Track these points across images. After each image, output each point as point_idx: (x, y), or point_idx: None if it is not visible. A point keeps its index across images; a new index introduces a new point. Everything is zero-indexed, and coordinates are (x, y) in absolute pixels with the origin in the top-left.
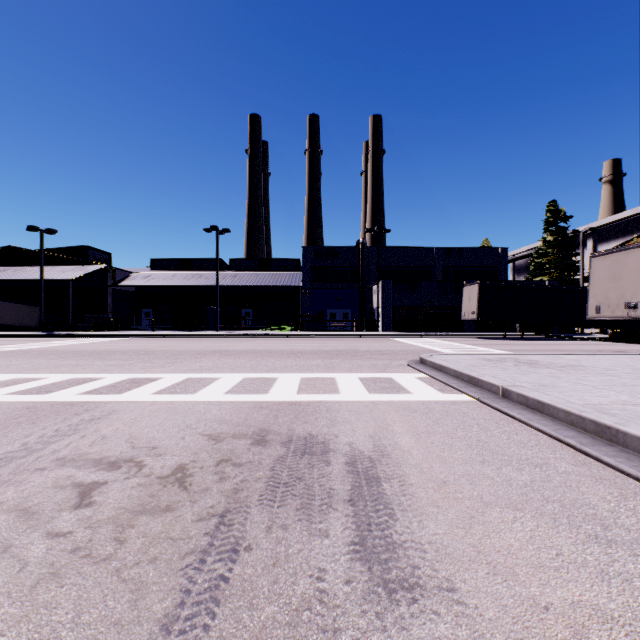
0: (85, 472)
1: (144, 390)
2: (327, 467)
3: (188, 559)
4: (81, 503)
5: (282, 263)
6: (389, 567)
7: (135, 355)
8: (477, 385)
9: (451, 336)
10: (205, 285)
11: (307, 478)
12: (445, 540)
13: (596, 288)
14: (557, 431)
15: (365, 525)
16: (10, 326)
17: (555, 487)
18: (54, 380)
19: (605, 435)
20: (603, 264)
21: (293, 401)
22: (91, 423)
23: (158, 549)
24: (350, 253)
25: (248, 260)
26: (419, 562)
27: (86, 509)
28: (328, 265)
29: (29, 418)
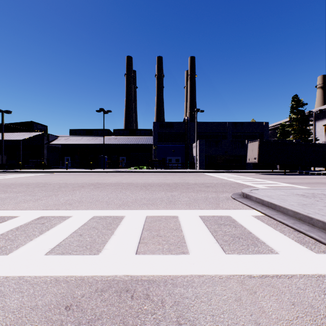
0: None
1: None
2: None
3: None
4: None
5: (142, 131)
6: None
7: (32, 187)
8: None
9: (240, 172)
10: (99, 143)
11: None
12: None
13: None
14: None
15: None
16: None
17: None
18: None
19: None
20: None
21: (126, 278)
22: None
23: None
24: (180, 125)
25: (123, 130)
26: None
27: None
28: (167, 132)
29: None
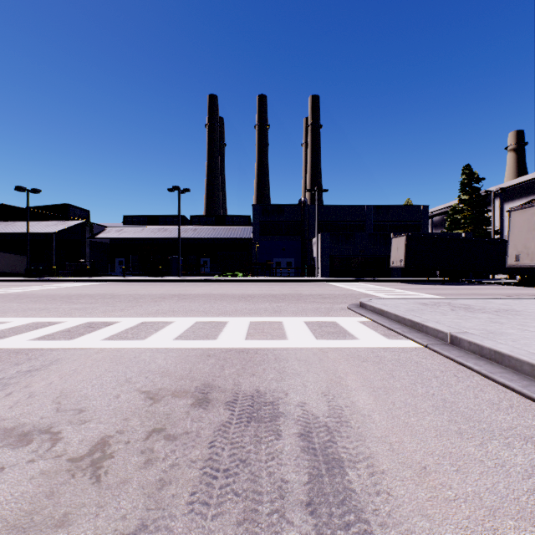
0: None
1: (96, 335)
2: (277, 442)
3: None
4: None
5: (235, 219)
6: None
7: (101, 299)
8: (421, 330)
9: (381, 281)
10: (169, 237)
11: (253, 461)
12: None
13: (515, 238)
14: (528, 388)
15: None
16: (1, 272)
17: None
18: (14, 324)
19: None
20: (522, 217)
21: (241, 348)
22: (26, 376)
23: None
24: (293, 210)
25: (206, 216)
26: None
27: None
28: (274, 220)
29: None
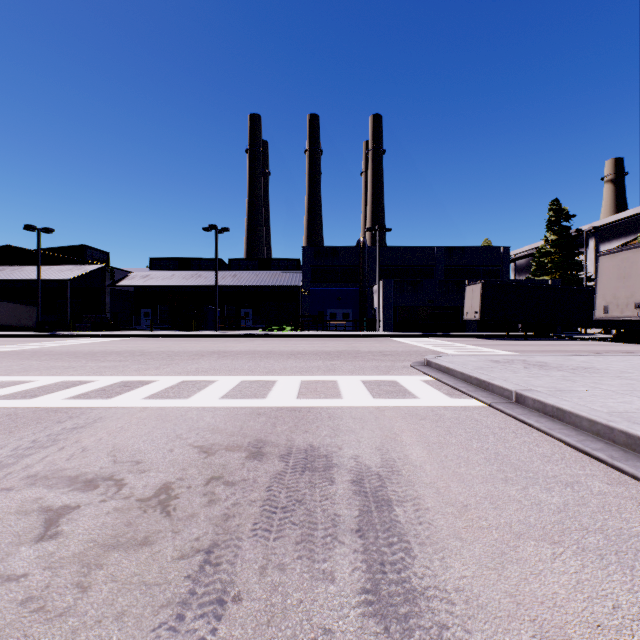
0: (56, 493)
1: (135, 394)
2: (331, 486)
3: (163, 614)
4: (45, 534)
5: (282, 263)
6: (410, 627)
7: (130, 356)
8: (487, 389)
9: (453, 336)
10: (204, 285)
11: (308, 501)
12: (475, 586)
13: (604, 287)
14: (583, 443)
15: (377, 565)
16: (7, 326)
17: (593, 513)
18: (42, 383)
19: (638, 448)
20: (611, 263)
21: (293, 407)
22: (73, 432)
23: (127, 599)
24: (350, 252)
25: (248, 260)
26: (447, 619)
27: (49, 542)
28: (328, 265)
29: (7, 426)
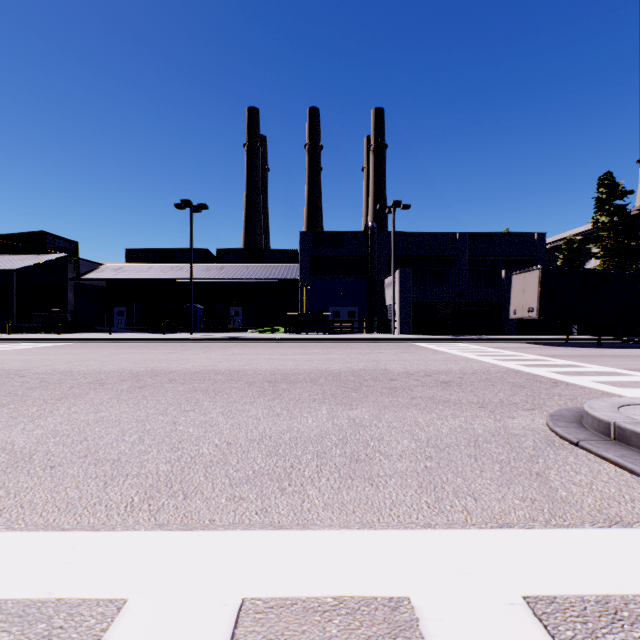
0: None
1: None
2: None
3: None
4: None
5: (277, 254)
6: None
7: None
8: None
9: (495, 341)
10: (184, 278)
11: None
12: None
13: None
14: None
15: None
16: None
17: None
18: None
19: None
20: None
21: None
22: None
23: None
24: (357, 239)
25: (238, 251)
26: None
27: None
28: (330, 254)
29: None
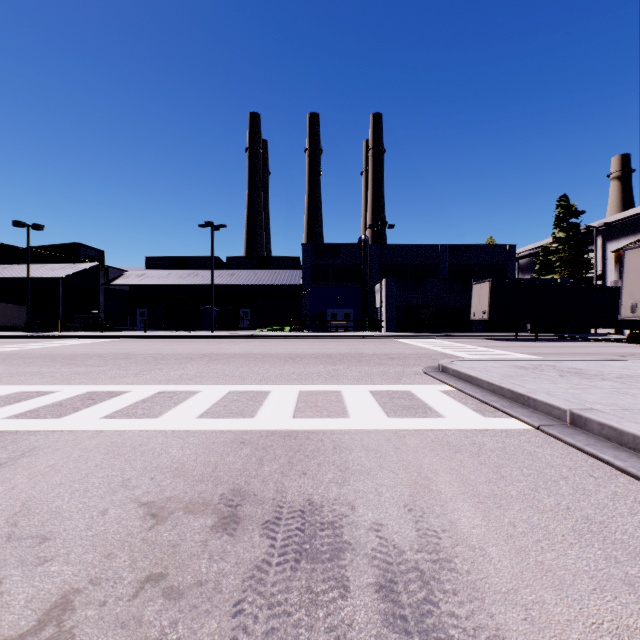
0: None
1: (95, 411)
2: (343, 602)
3: None
4: None
5: (281, 261)
6: None
7: (112, 360)
8: (527, 405)
9: (459, 337)
10: (201, 284)
11: None
12: None
13: (631, 284)
14: None
15: None
16: None
17: None
18: None
19: None
20: None
21: (287, 430)
22: None
23: None
24: (352, 250)
25: (246, 258)
26: None
27: None
28: (329, 263)
29: None
